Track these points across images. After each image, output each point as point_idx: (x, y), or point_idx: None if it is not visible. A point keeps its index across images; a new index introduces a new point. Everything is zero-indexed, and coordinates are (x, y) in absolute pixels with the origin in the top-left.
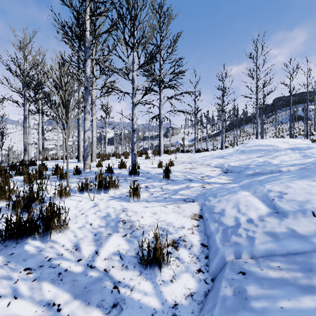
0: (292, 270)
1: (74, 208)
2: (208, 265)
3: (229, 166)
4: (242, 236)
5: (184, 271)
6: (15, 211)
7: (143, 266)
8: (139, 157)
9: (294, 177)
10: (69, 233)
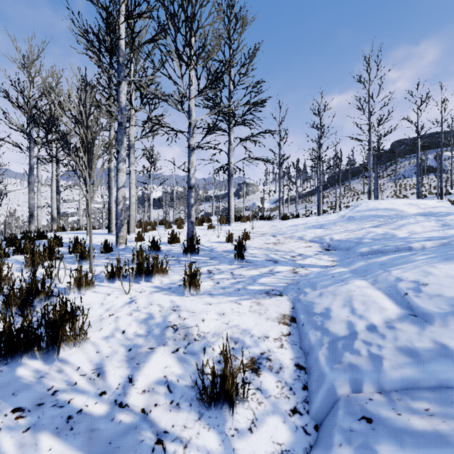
0: (451, 418)
1: (99, 305)
2: (308, 402)
3: (332, 240)
4: (362, 354)
5: (271, 412)
6: (1, 313)
7: (205, 405)
8: (199, 226)
9: (435, 259)
10: (89, 347)
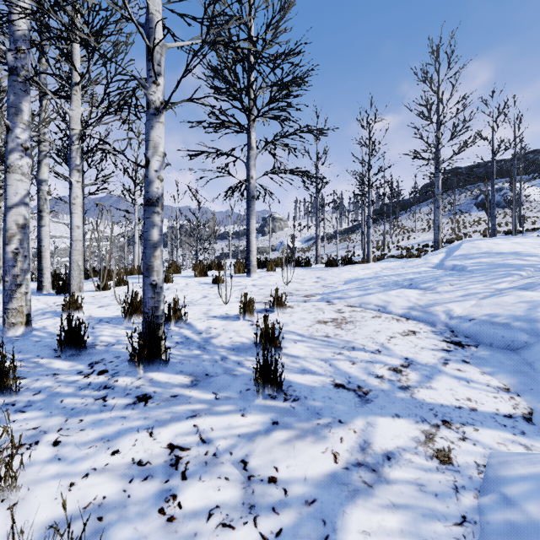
0: None
1: None
2: None
3: (451, 317)
4: None
5: None
6: None
7: None
8: (201, 277)
9: None
10: None
